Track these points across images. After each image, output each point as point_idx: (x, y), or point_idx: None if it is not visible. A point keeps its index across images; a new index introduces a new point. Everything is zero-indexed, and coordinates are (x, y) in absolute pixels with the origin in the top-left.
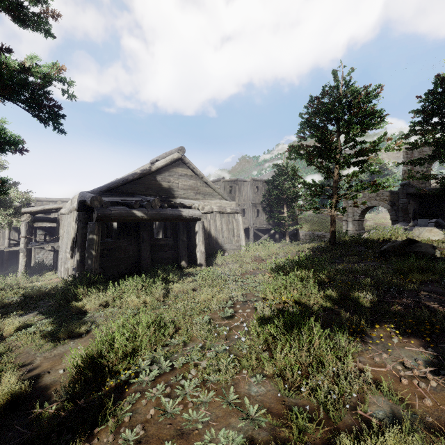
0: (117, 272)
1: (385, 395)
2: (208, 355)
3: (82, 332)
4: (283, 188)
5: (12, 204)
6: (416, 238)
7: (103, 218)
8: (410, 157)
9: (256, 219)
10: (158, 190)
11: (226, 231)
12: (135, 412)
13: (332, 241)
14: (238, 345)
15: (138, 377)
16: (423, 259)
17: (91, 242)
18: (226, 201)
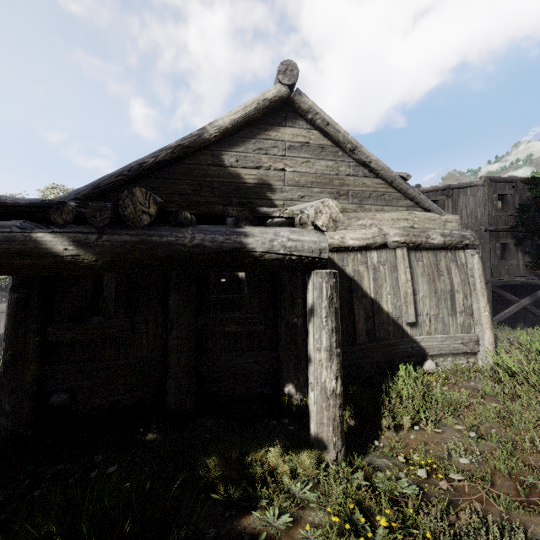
0: (107, 404)
1: None
2: None
3: None
4: None
5: None
6: None
7: None
8: None
9: (500, 264)
10: (229, 189)
11: (428, 297)
12: None
13: None
14: None
15: None
16: None
17: None
18: (427, 213)
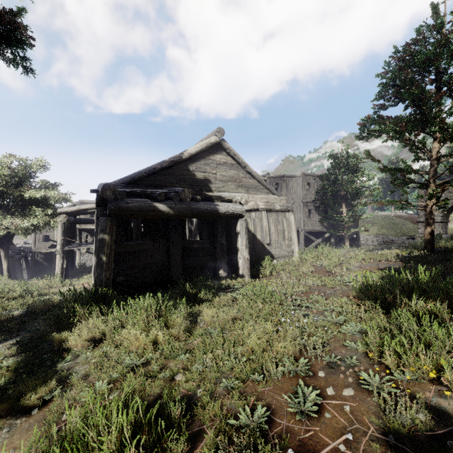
0: (142, 281)
1: None
2: None
3: (33, 404)
4: (342, 183)
5: (53, 205)
6: None
7: (118, 213)
8: None
9: (308, 220)
10: (192, 181)
11: (274, 232)
12: None
13: (428, 247)
14: None
15: None
16: None
17: (101, 243)
18: (274, 196)
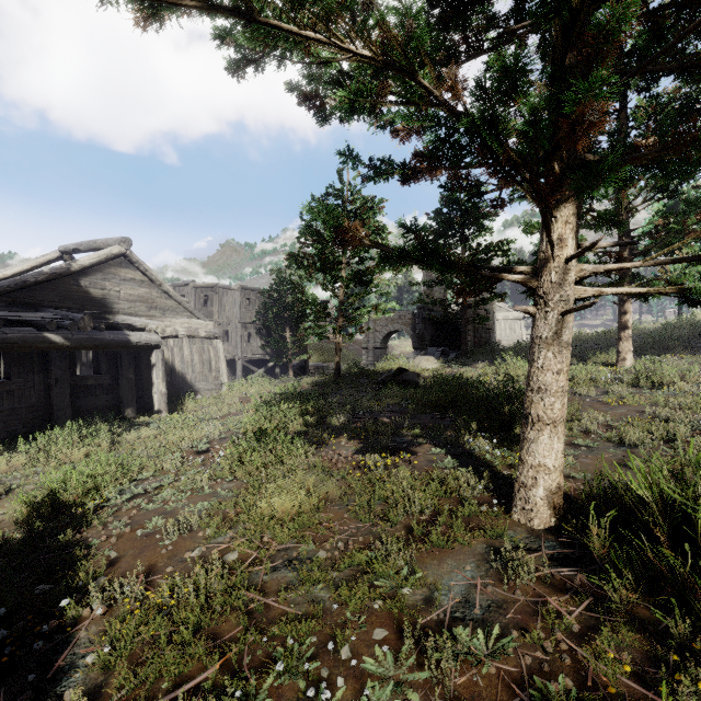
0: (7, 433)
1: (318, 468)
2: (183, 478)
3: None
4: (285, 304)
5: None
6: (416, 367)
7: None
8: (430, 275)
9: (247, 346)
10: (84, 300)
11: (199, 363)
12: (116, 517)
13: (337, 374)
14: (213, 466)
15: (107, 505)
16: (410, 387)
17: None
18: (199, 320)
